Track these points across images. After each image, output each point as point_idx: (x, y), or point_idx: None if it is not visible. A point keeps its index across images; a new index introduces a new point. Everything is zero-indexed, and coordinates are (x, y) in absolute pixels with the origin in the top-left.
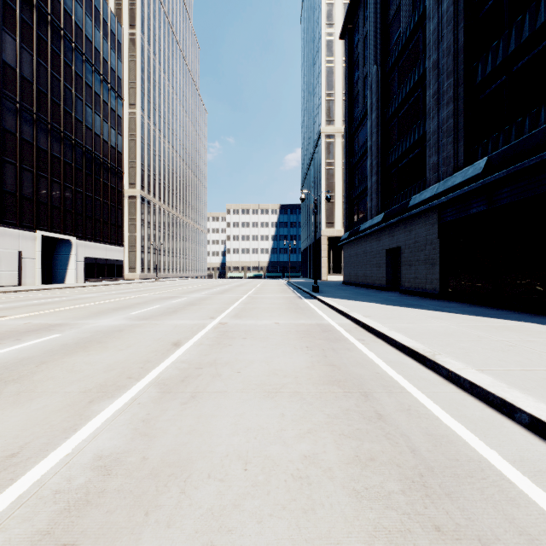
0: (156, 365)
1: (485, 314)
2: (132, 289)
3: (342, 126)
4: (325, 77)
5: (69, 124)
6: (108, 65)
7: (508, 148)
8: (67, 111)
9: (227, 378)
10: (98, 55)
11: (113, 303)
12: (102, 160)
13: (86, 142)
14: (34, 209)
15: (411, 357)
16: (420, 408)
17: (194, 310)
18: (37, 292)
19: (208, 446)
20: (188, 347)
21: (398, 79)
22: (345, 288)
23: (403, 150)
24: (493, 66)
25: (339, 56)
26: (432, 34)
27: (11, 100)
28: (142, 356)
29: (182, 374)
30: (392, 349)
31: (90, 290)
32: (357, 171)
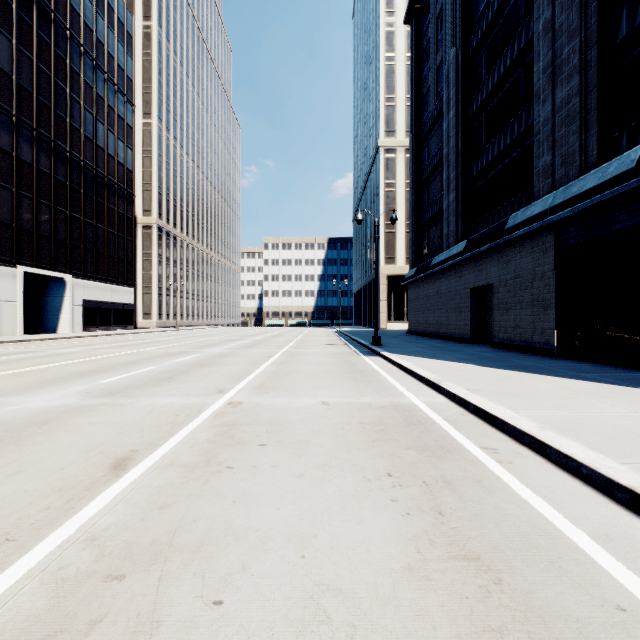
0: (10, 559)
1: None
2: (136, 341)
3: (405, 138)
4: (384, 77)
5: (62, 132)
6: (115, 61)
7: None
8: (60, 115)
9: None
10: (101, 48)
11: (90, 362)
12: (107, 179)
13: (85, 156)
14: (14, 238)
15: None
16: None
17: (200, 376)
18: (7, 345)
19: None
20: (139, 476)
21: (487, 61)
22: (414, 340)
23: (494, 154)
24: None
25: (401, 52)
26: None
27: None
28: (11, 511)
29: (45, 615)
30: (573, 482)
31: (80, 342)
32: (427, 189)
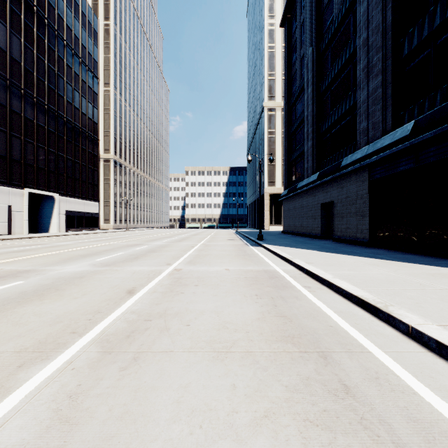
0: (105, 316)
1: (415, 261)
2: (104, 238)
3: (282, 101)
4: (267, 60)
5: (52, 99)
6: (86, 50)
7: (435, 111)
8: (51, 87)
9: (175, 333)
10: (77, 42)
11: (83, 250)
12: (81, 129)
13: (67, 114)
14: (22, 170)
15: (360, 306)
16: (389, 375)
17: (154, 257)
18: (23, 240)
19: (140, 442)
20: (142, 295)
21: (331, 58)
22: (285, 237)
23: (335, 118)
24: (419, 40)
25: (279, 43)
26: (362, 16)
27: (2, 77)
28: (93, 305)
29: (129, 327)
30: (339, 297)
31: (68, 238)
32: (295, 137)
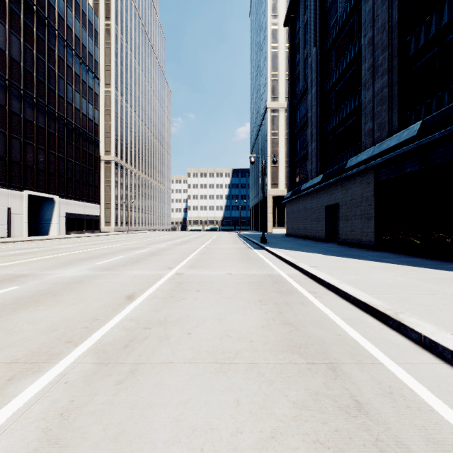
0: (102, 324)
1: (423, 265)
2: (105, 240)
3: (285, 102)
4: (270, 60)
5: (52, 100)
6: (87, 50)
7: (443, 111)
8: (51, 88)
9: (175, 342)
10: (78, 42)
11: (83, 253)
12: (81, 131)
13: (67, 115)
14: (21, 172)
15: (369, 313)
16: (403, 390)
17: (155, 261)
18: (22, 243)
19: None
20: (141, 301)
21: (335, 58)
22: (289, 240)
23: (340, 119)
24: (426, 39)
25: (282, 43)
26: (367, 14)
27: (1, 77)
28: (91, 312)
29: (127, 336)
30: (346, 303)
31: (68, 241)
32: (299, 139)
